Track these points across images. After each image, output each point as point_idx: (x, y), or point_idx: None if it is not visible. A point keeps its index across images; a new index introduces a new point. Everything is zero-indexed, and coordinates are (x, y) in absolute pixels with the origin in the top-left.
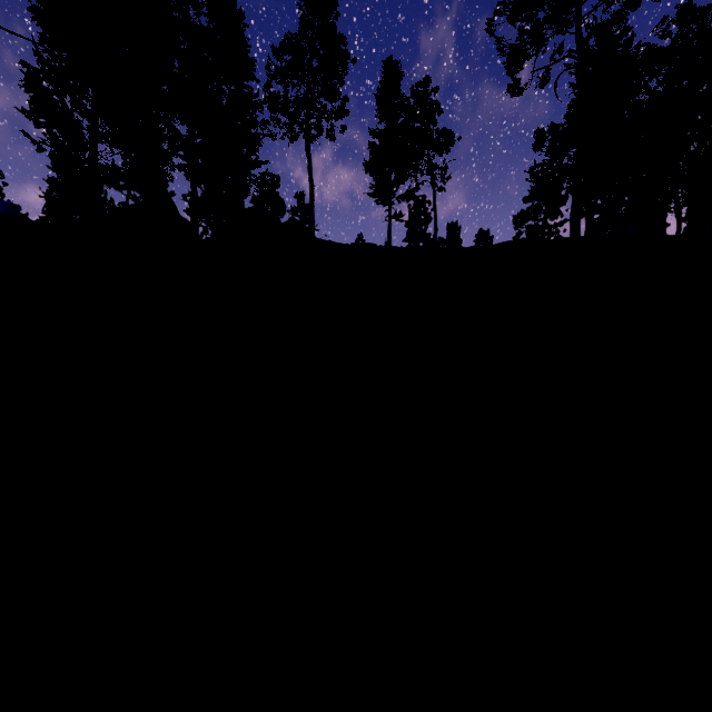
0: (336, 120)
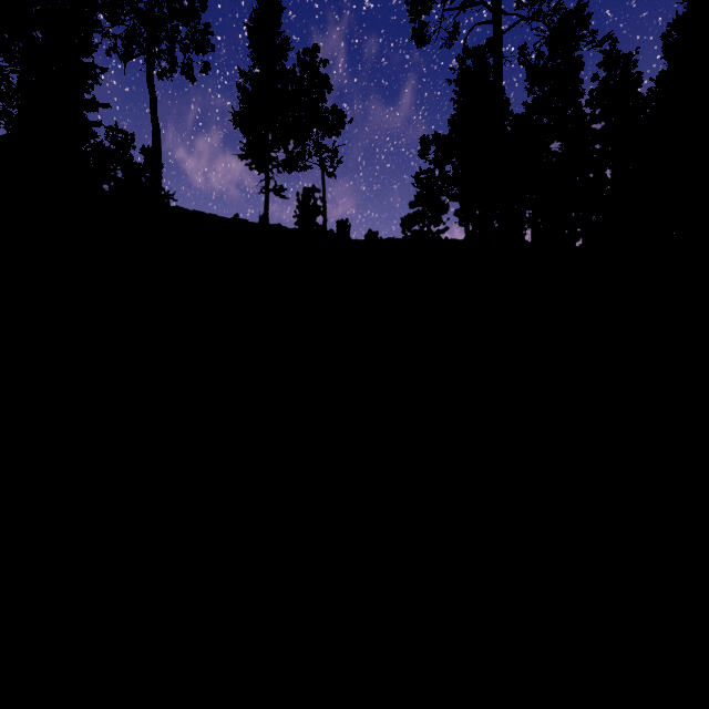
0: (196, 54)
